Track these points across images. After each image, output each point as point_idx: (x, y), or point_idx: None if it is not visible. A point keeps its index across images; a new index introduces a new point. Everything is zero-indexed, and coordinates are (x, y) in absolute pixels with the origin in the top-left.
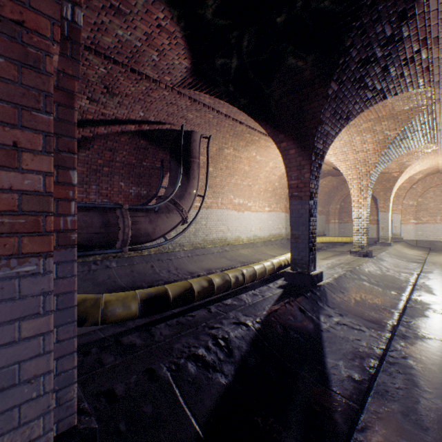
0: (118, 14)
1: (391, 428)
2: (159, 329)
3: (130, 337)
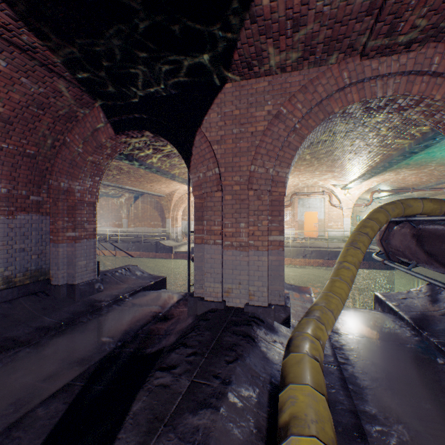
0: (300, 24)
1: (46, 394)
2: (238, 338)
3: (247, 328)
